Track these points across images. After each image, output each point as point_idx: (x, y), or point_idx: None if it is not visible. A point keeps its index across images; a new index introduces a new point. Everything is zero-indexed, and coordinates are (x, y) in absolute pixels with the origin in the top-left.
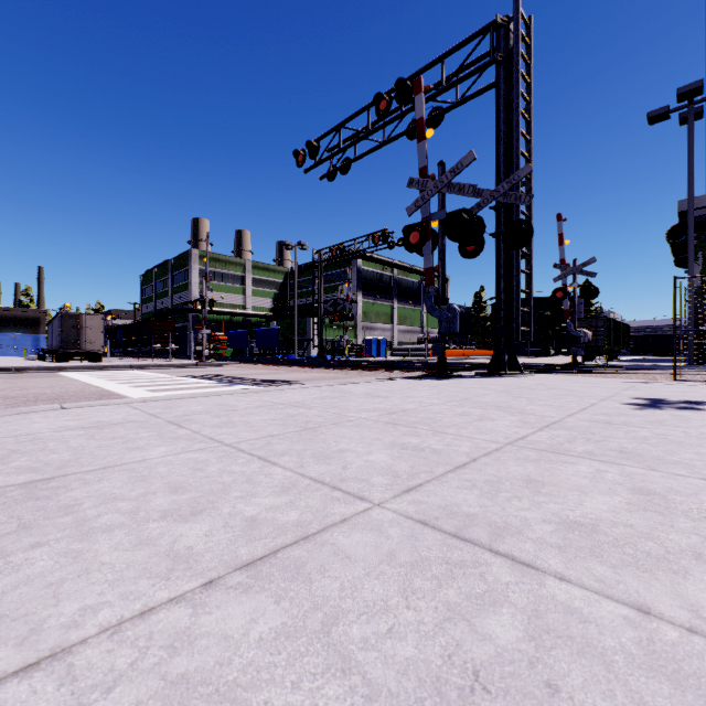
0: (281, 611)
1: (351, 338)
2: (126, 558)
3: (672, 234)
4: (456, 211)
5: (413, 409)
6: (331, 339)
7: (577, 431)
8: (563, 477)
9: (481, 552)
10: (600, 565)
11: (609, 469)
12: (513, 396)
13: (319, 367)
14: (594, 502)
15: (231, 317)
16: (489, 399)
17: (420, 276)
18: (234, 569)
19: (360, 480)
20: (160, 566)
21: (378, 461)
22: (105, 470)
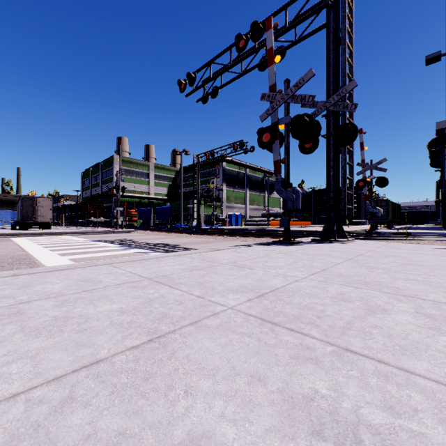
0: None
1: (218, 213)
2: None
3: (432, 144)
4: (299, 115)
5: (282, 288)
6: (206, 214)
7: None
8: None
9: None
10: None
11: None
12: (365, 266)
13: (196, 234)
14: None
15: (140, 199)
16: (347, 271)
17: (263, 173)
18: None
19: None
20: None
21: None
22: None
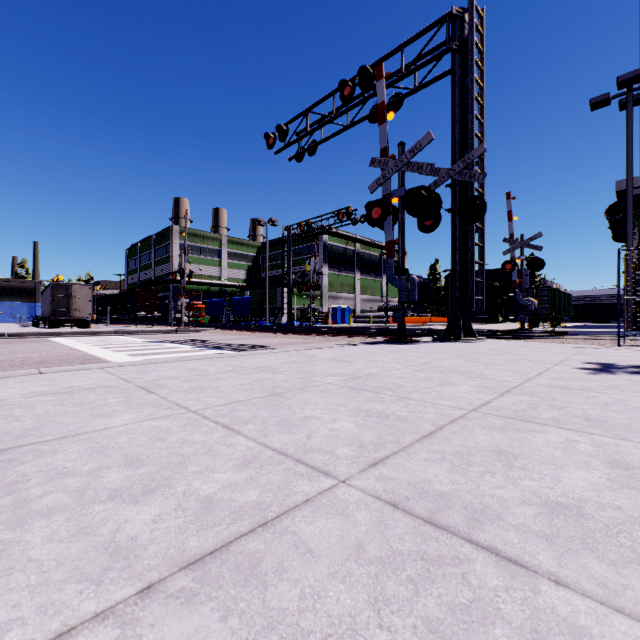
0: (227, 633)
1: (318, 306)
2: (58, 553)
3: (611, 211)
4: (415, 188)
5: (376, 374)
6: (299, 307)
7: (538, 397)
8: (533, 447)
9: (460, 543)
10: (598, 562)
11: (579, 438)
12: (470, 361)
13: (288, 333)
14: (572, 478)
15: (208, 287)
16: (448, 364)
17: (381, 250)
18: (178, 569)
19: (324, 451)
20: (94, 564)
21: (343, 430)
22: (63, 440)
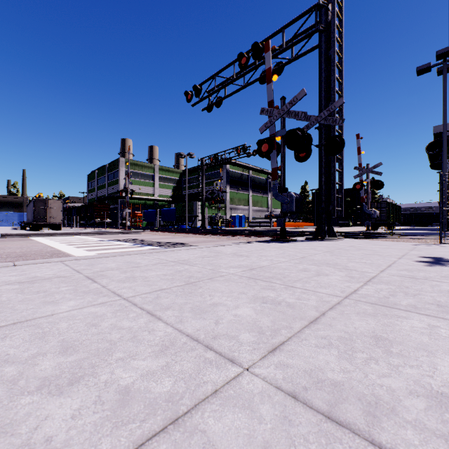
0: None
1: (222, 215)
2: None
3: (429, 148)
4: (293, 129)
5: (267, 266)
6: (209, 215)
7: (394, 285)
8: (403, 333)
9: (363, 446)
10: None
11: (438, 324)
12: (335, 255)
13: (201, 234)
14: (446, 365)
15: (145, 201)
16: (319, 258)
17: (267, 175)
18: None
19: (230, 337)
20: None
21: (245, 316)
22: (14, 326)
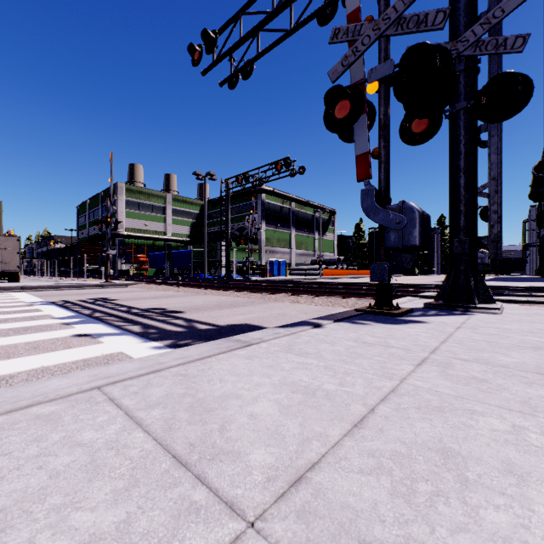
0: None
1: (256, 259)
2: None
3: (540, 167)
4: (420, 45)
5: None
6: (239, 260)
7: None
8: None
9: None
10: None
11: None
12: None
13: (220, 289)
14: None
15: (153, 241)
16: None
17: (313, 209)
18: None
19: None
20: None
21: None
22: None
